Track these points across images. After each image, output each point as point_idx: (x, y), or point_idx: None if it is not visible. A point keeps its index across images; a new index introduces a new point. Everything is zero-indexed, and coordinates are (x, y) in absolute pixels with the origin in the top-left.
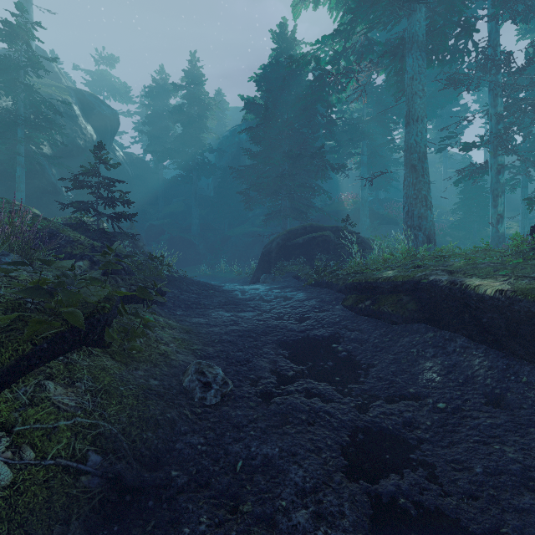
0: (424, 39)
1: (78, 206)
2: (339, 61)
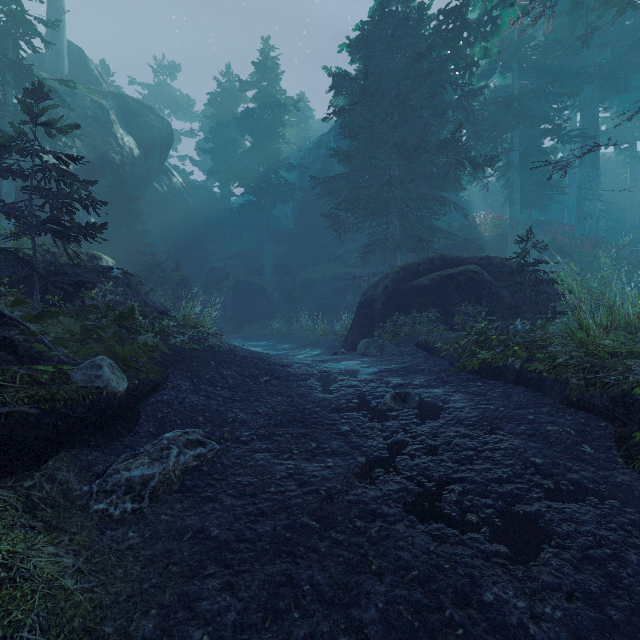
0: None
1: None
2: None
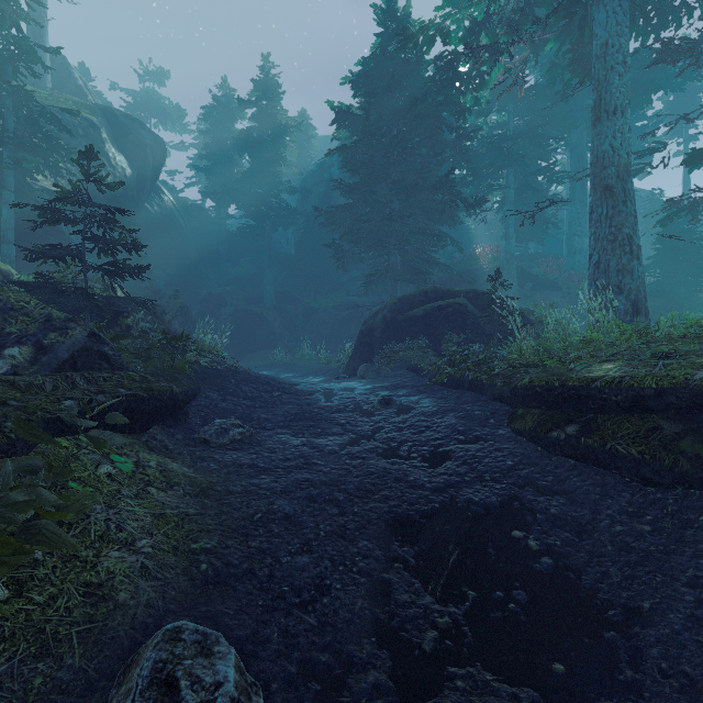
0: None
1: (45, 250)
2: (479, 36)
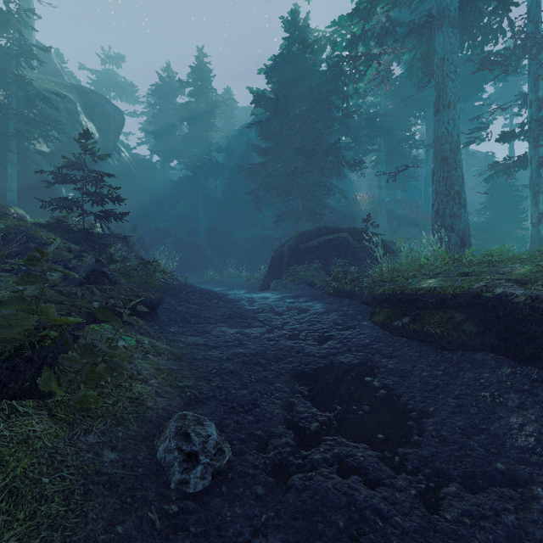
0: (456, 14)
1: (59, 202)
2: (357, 46)
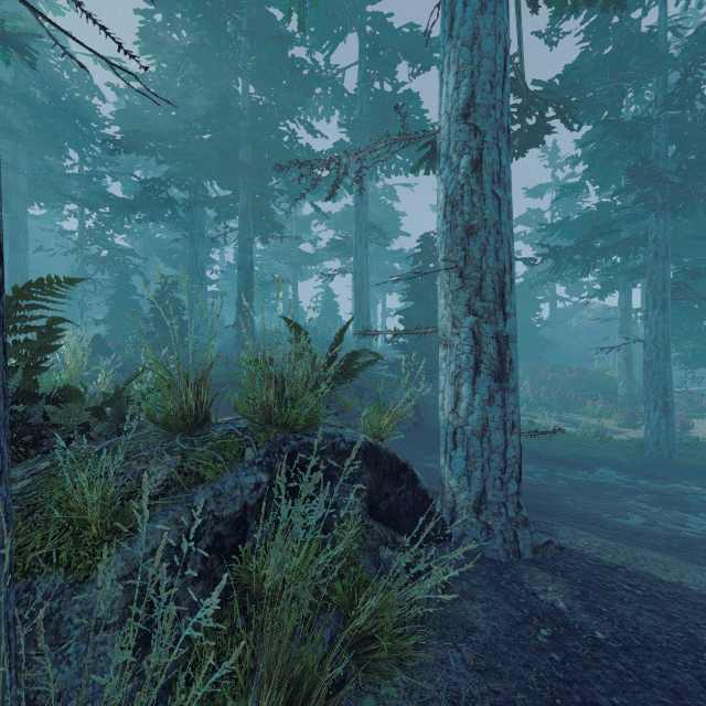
0: (27, 193)
1: None
2: None
